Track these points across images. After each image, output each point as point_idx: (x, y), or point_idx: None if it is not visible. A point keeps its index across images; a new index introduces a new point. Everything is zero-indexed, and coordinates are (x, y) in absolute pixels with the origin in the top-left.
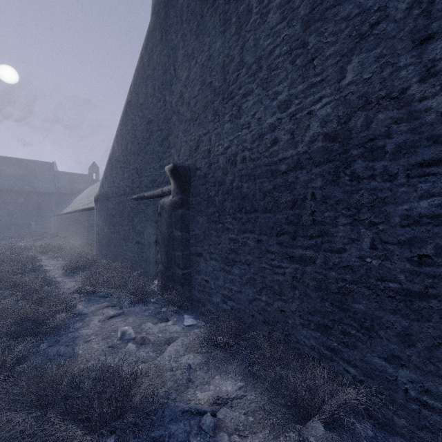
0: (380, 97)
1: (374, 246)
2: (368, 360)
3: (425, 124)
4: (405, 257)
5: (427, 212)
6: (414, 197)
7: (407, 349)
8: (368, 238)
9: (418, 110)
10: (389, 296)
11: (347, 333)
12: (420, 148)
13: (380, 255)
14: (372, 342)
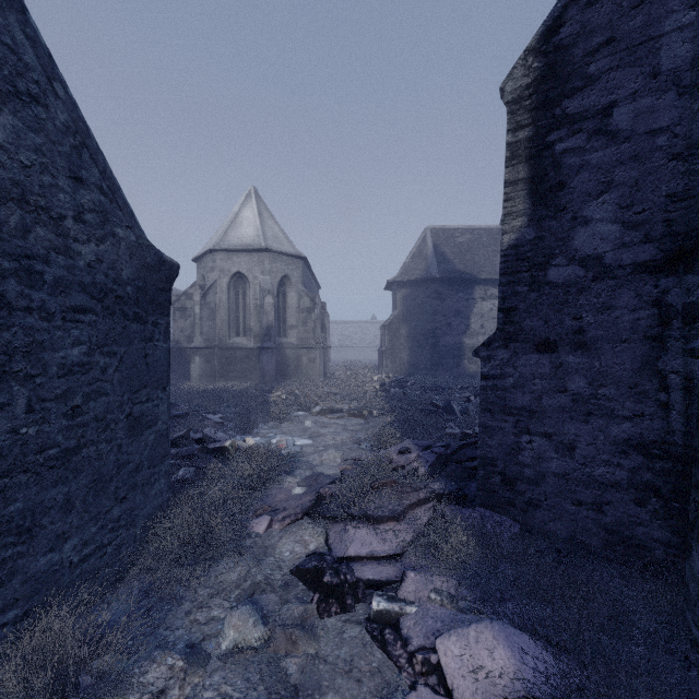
0: (41, 206)
1: (32, 408)
2: (33, 572)
3: (78, 268)
4: (63, 413)
5: (78, 360)
6: (69, 344)
7: (70, 516)
8: (24, 399)
9: (74, 250)
10: (50, 468)
11: (1, 564)
12: (74, 292)
13: (38, 419)
14: (37, 542)
